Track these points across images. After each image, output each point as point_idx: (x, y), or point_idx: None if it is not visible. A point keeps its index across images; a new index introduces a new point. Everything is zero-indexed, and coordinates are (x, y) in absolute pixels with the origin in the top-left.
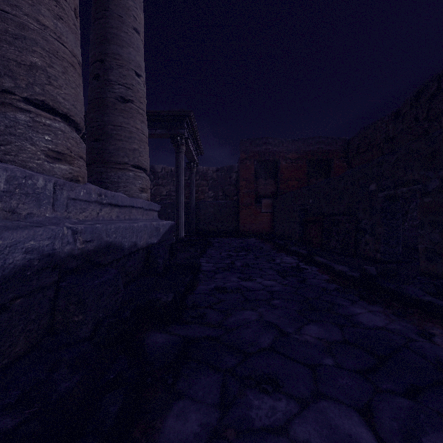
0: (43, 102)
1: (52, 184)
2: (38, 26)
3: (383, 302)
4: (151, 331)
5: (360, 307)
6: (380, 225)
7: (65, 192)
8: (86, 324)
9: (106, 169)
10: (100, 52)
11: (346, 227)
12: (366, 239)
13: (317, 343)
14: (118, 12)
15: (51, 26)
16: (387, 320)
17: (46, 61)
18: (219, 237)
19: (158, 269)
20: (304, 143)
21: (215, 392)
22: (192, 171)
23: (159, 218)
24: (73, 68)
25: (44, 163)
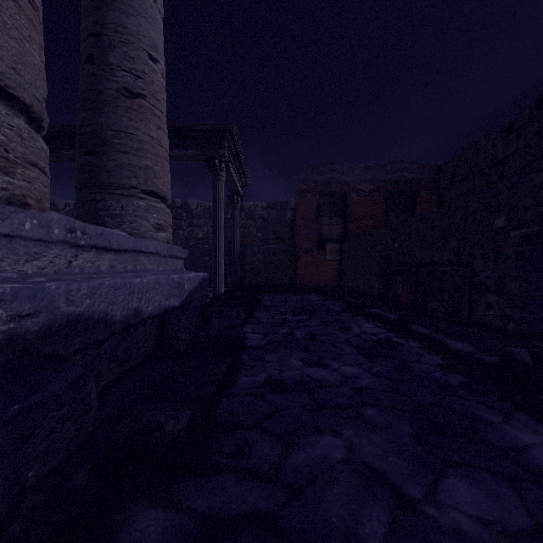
0: None
1: None
2: None
3: None
4: (137, 502)
5: (525, 429)
6: (513, 279)
7: None
8: None
9: (103, 195)
10: (95, 21)
11: (455, 281)
12: (488, 299)
13: (484, 538)
14: None
15: None
16: None
17: None
18: (270, 293)
19: (178, 348)
20: (381, 170)
21: None
22: (236, 206)
23: (193, 268)
24: (15, 5)
25: None
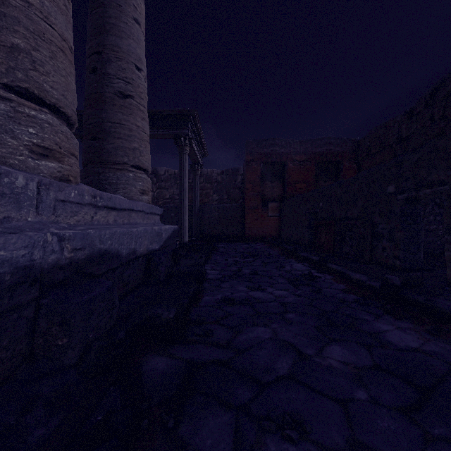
0: (27, 90)
1: (36, 183)
2: (21, 3)
3: (411, 316)
4: (149, 353)
5: (387, 323)
6: (399, 230)
7: (52, 192)
8: (72, 349)
9: (104, 169)
10: (98, 43)
11: (361, 232)
12: (383, 244)
13: (344, 369)
14: (116, 0)
15: (37, 4)
16: (420, 339)
17: (31, 44)
18: (224, 242)
19: (159, 278)
20: (312, 144)
21: (227, 439)
22: (196, 173)
23: (162, 222)
24: (63, 54)
25: (28, 160)
